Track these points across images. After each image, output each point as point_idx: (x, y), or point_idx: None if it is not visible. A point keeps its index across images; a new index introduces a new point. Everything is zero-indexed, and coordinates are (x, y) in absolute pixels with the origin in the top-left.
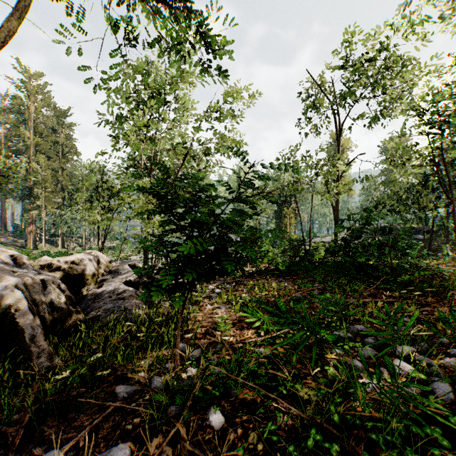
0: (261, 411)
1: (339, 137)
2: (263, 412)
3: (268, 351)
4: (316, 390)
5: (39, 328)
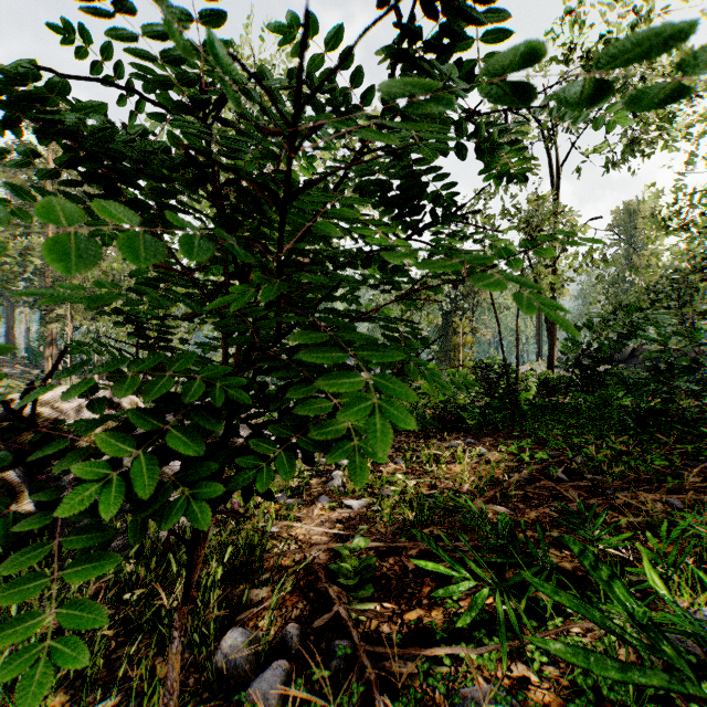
0: None
1: (557, 189)
2: None
3: None
4: None
5: None
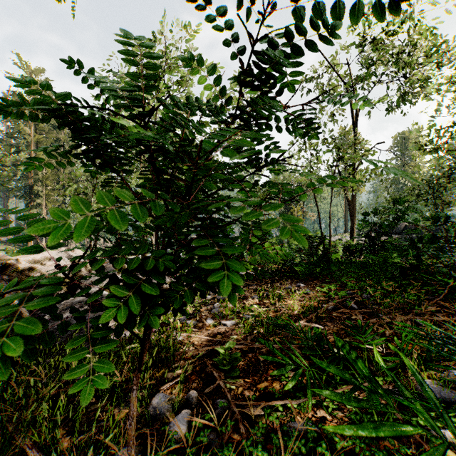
0: None
1: (356, 125)
2: None
3: (314, 433)
4: None
5: None
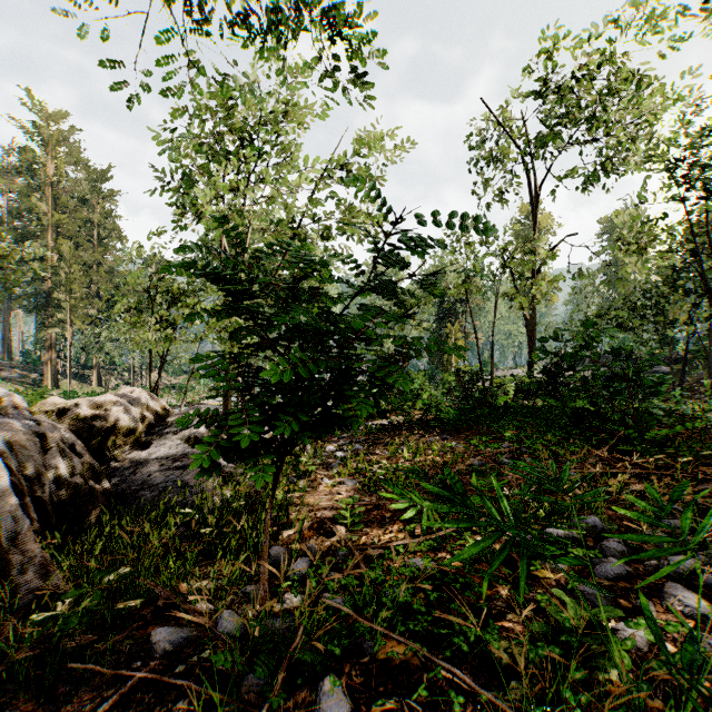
0: (422, 693)
1: (536, 209)
2: (426, 694)
3: (429, 564)
4: (527, 646)
5: (27, 519)
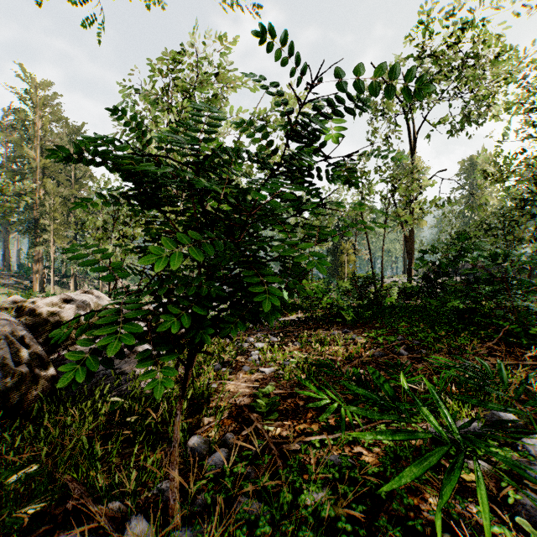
0: None
1: (414, 149)
2: None
3: (348, 463)
4: None
5: None
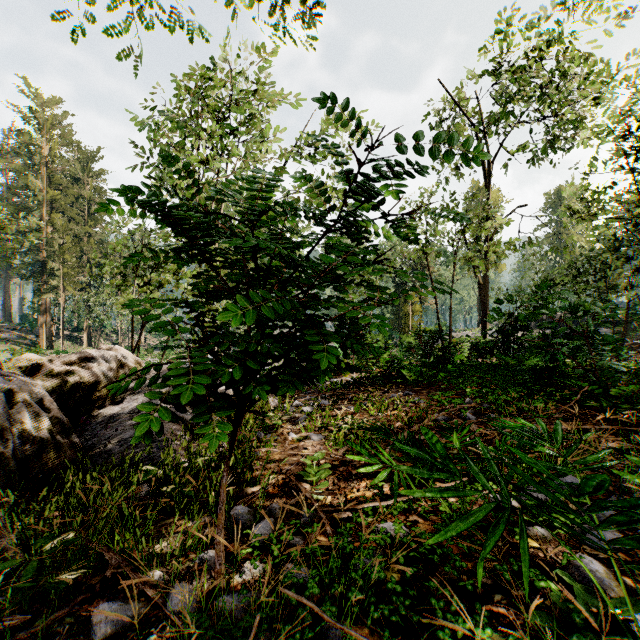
0: None
1: (489, 181)
2: None
3: (402, 530)
4: None
5: None
